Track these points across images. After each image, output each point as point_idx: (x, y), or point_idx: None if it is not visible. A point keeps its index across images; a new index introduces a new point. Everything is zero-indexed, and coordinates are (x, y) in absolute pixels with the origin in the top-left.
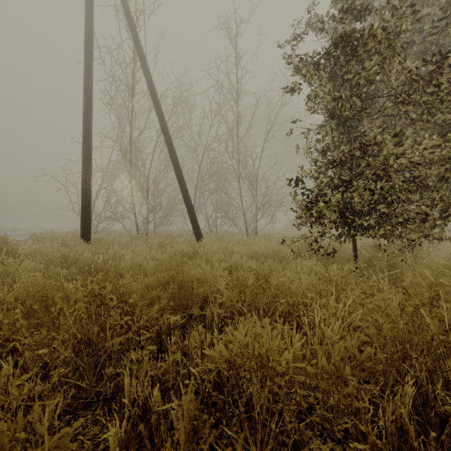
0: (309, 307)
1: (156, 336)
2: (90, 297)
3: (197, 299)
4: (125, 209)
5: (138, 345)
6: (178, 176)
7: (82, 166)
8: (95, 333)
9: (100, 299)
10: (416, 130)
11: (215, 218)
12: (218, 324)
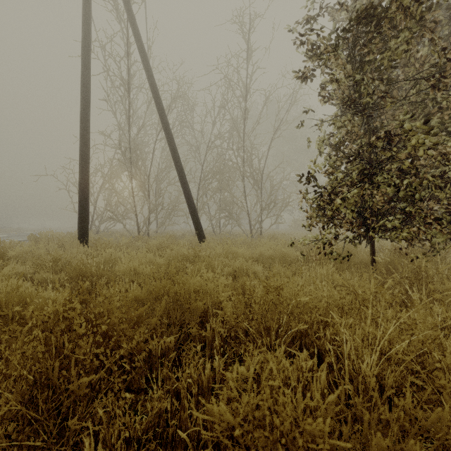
0: (332, 328)
1: (145, 361)
2: (52, 321)
3: (195, 316)
4: (126, 209)
5: (117, 381)
6: (180, 174)
7: (80, 164)
8: (56, 372)
9: (66, 324)
10: (443, 120)
11: (218, 218)
12: (220, 344)
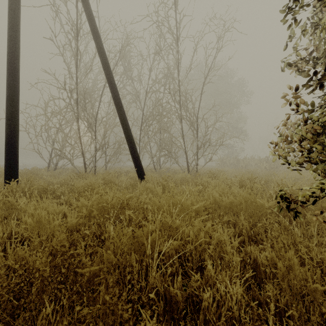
0: None
1: None
2: None
3: None
4: (73, 148)
5: None
6: (119, 111)
7: (6, 96)
8: None
9: None
10: None
11: (158, 157)
12: None
